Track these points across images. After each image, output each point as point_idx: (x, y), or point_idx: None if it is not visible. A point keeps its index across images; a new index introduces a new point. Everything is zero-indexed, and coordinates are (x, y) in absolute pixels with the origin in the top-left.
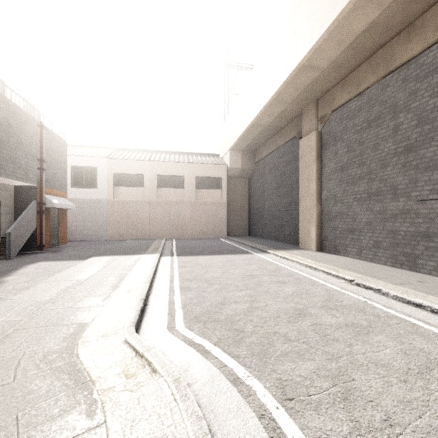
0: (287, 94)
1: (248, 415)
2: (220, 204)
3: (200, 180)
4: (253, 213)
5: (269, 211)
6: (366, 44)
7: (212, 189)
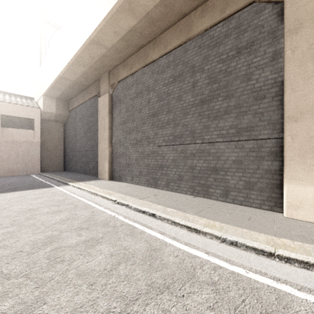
0: (85, 59)
1: None
2: (32, 144)
3: (7, 118)
4: (68, 152)
5: (79, 151)
6: (133, 41)
7: (23, 129)
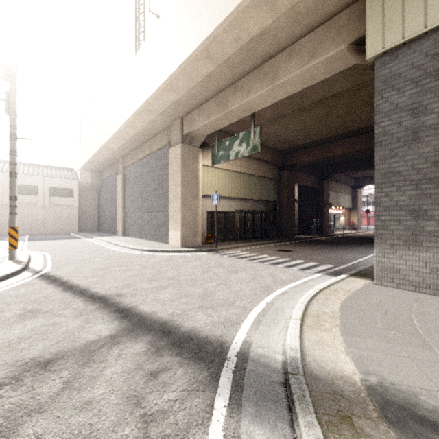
0: (104, 153)
1: (38, 254)
2: (72, 209)
3: (53, 190)
4: (101, 215)
5: (108, 214)
6: (129, 147)
7: (65, 197)
